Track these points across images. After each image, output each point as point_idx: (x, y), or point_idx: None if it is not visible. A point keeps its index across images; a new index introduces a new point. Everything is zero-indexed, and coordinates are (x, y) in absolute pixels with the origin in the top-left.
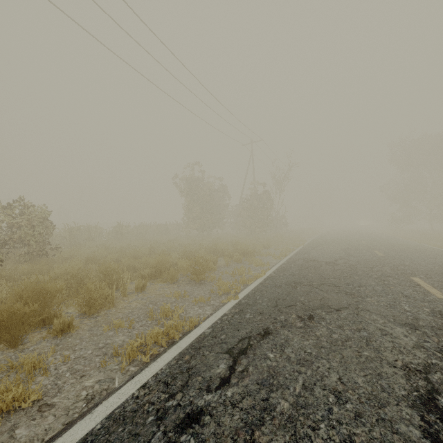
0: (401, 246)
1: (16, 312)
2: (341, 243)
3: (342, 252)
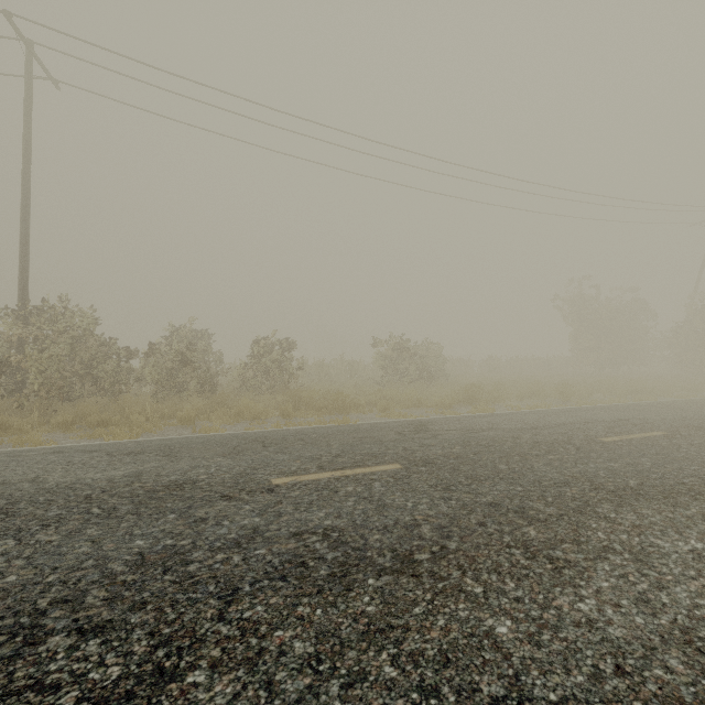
0: None
1: (471, 392)
2: None
3: None
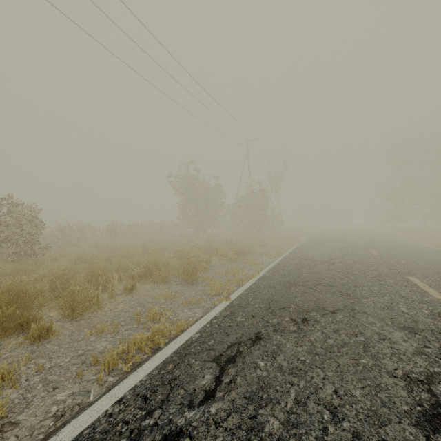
0: (396, 245)
1: None
2: (336, 242)
3: (337, 251)
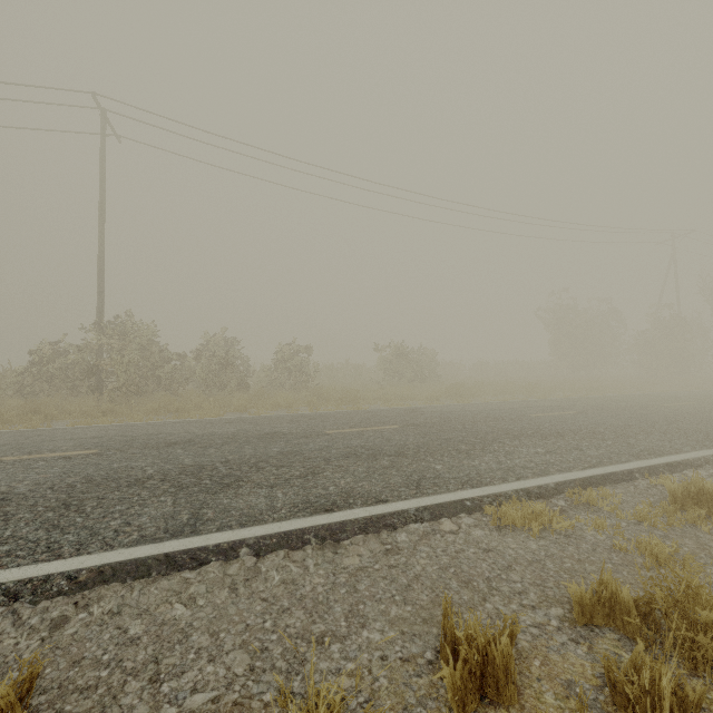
0: None
1: (455, 388)
2: None
3: None
